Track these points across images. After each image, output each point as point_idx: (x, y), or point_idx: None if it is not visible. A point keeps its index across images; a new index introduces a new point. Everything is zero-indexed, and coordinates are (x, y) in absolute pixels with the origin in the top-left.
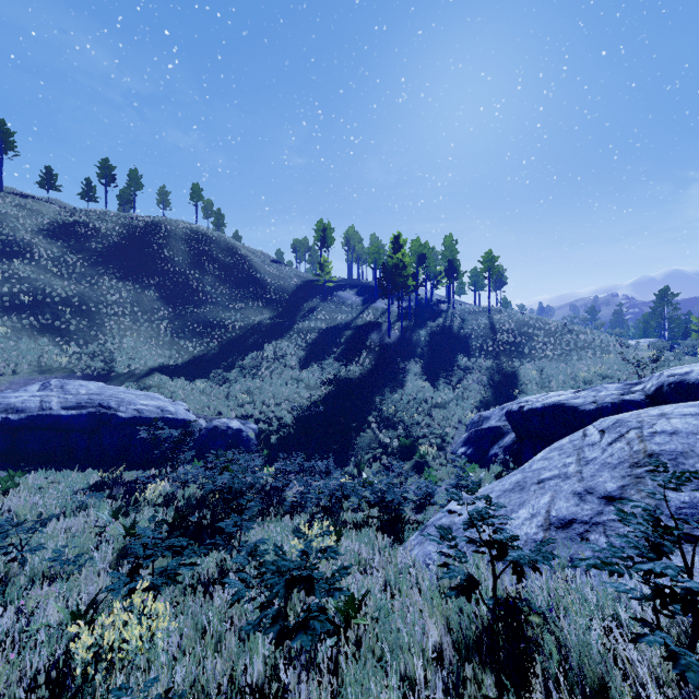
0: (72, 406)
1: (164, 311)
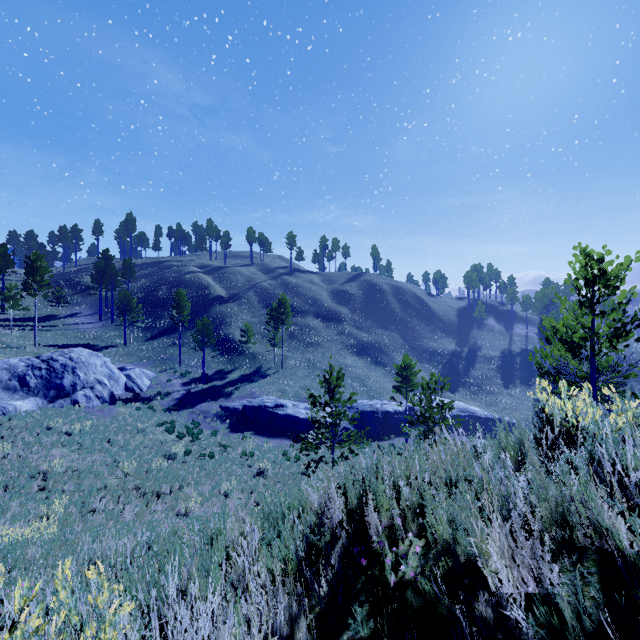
0: (459, 411)
1: (406, 346)
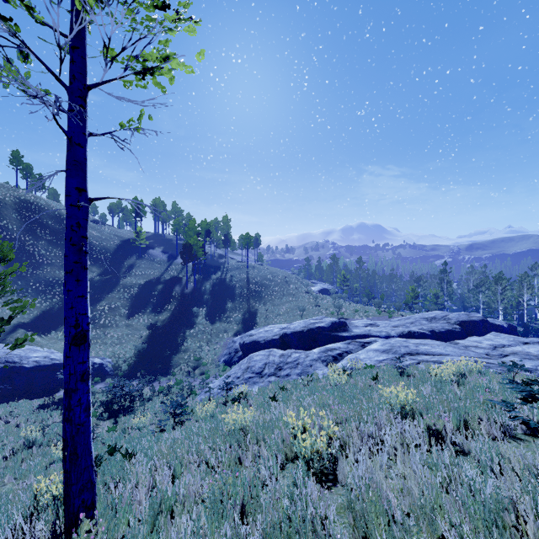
0: None
1: None
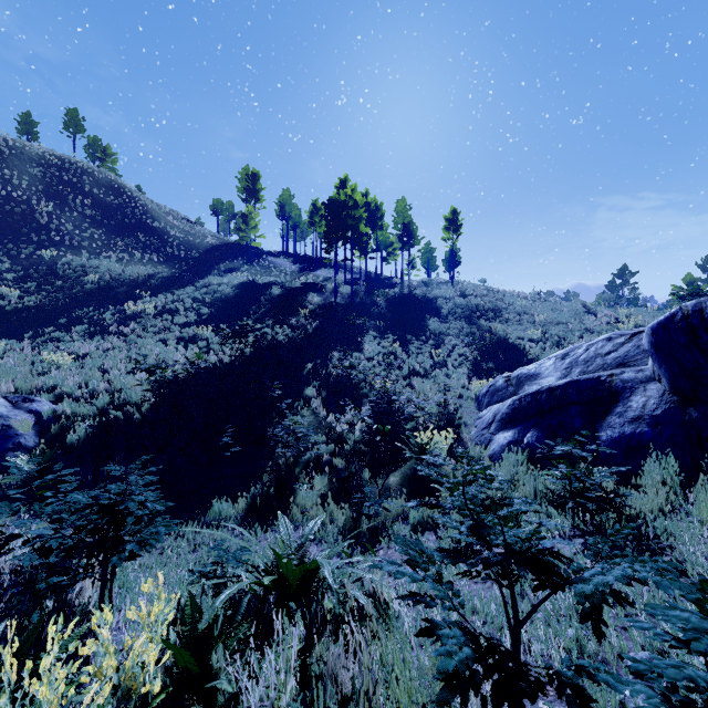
0: None
1: None
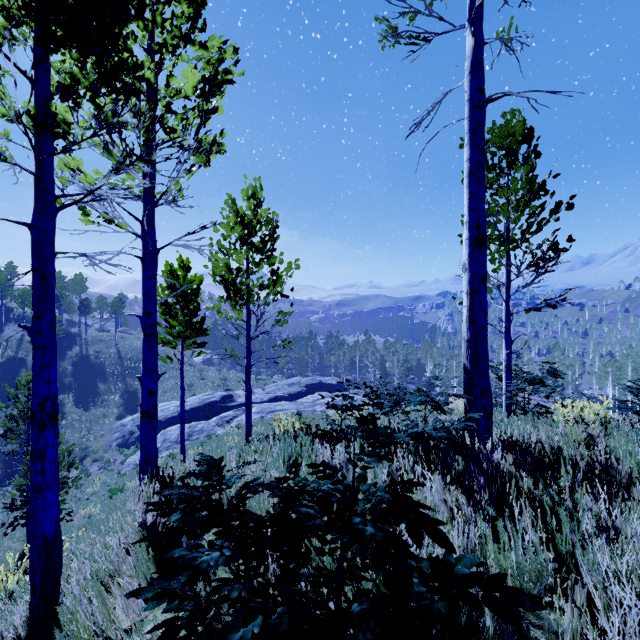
0: None
1: None
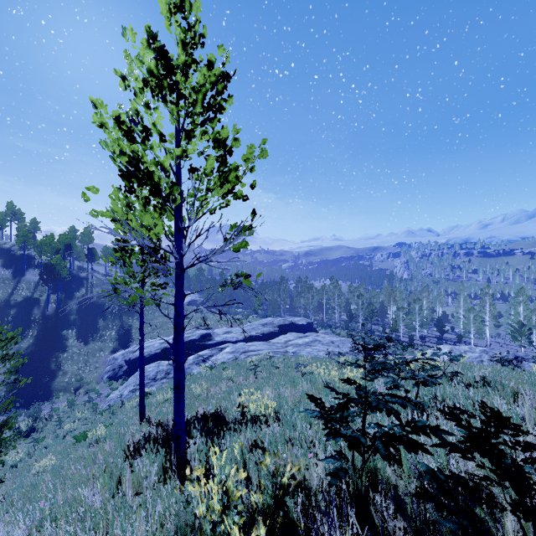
0: None
1: None
